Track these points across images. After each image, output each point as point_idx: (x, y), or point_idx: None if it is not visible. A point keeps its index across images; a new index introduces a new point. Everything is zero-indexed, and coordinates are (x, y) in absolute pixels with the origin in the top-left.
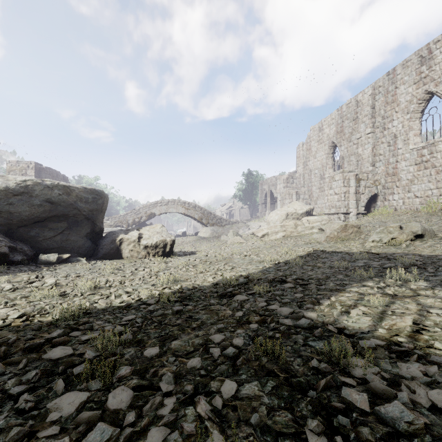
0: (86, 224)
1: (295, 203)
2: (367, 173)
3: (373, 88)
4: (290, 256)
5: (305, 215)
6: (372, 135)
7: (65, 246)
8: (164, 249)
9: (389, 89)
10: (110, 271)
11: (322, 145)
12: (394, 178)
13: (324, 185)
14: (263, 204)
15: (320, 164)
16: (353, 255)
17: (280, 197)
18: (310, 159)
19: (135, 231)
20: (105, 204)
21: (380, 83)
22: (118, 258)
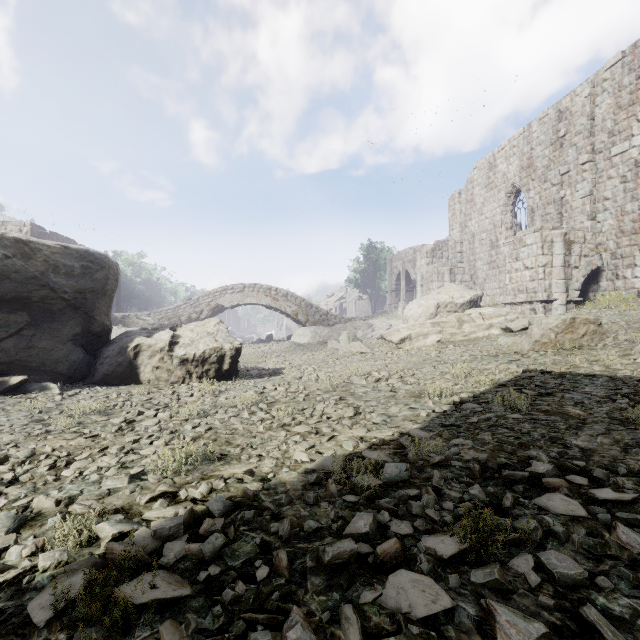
0: (72, 317)
1: (451, 287)
2: (583, 230)
3: (593, 83)
4: (478, 384)
5: (468, 306)
6: (591, 165)
7: (27, 359)
8: (220, 366)
9: (624, 82)
10: (80, 419)
11: (493, 192)
12: (636, 238)
13: (497, 257)
14: (393, 292)
15: (490, 223)
16: (636, 383)
17: (420, 280)
18: (472, 217)
19: (165, 331)
20: (111, 280)
21: (607, 75)
22: (132, 382)
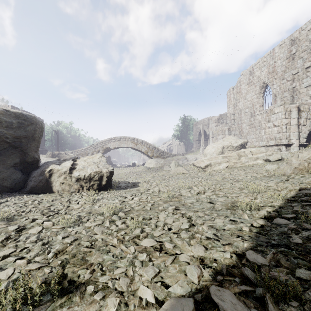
0: (13, 152)
1: (230, 137)
2: (308, 104)
3: None
4: (272, 199)
5: (239, 147)
6: None
7: None
8: (100, 182)
9: None
10: None
11: (252, 86)
12: None
13: (254, 122)
14: (197, 141)
15: (250, 103)
16: None
17: (211, 135)
18: (240, 101)
19: (68, 161)
20: (38, 131)
21: None
22: (48, 192)
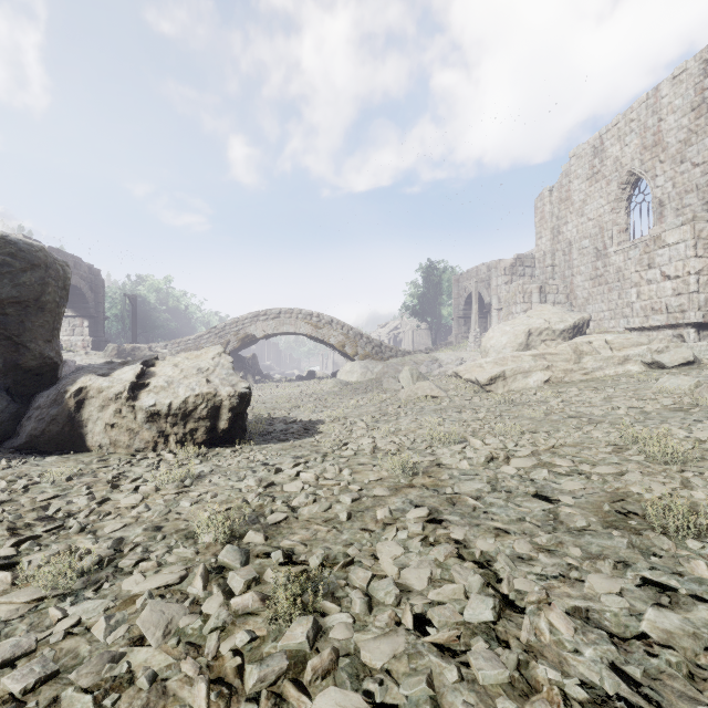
0: None
1: (545, 309)
2: None
3: None
4: None
5: (571, 333)
6: None
7: None
8: (213, 423)
9: None
10: None
11: (600, 184)
12: None
13: (605, 270)
14: (461, 319)
15: (594, 225)
16: None
17: (496, 304)
18: (569, 220)
19: (130, 367)
20: (53, 286)
21: None
22: (75, 449)
